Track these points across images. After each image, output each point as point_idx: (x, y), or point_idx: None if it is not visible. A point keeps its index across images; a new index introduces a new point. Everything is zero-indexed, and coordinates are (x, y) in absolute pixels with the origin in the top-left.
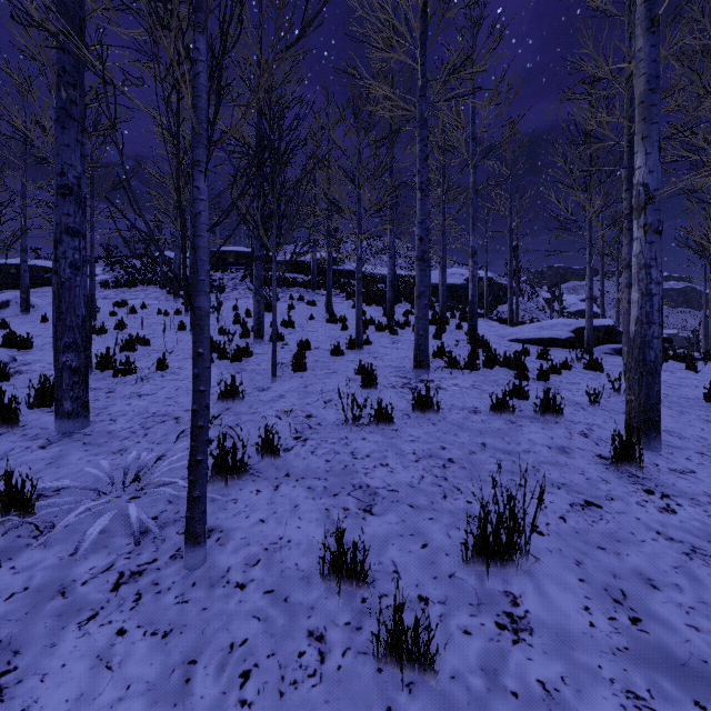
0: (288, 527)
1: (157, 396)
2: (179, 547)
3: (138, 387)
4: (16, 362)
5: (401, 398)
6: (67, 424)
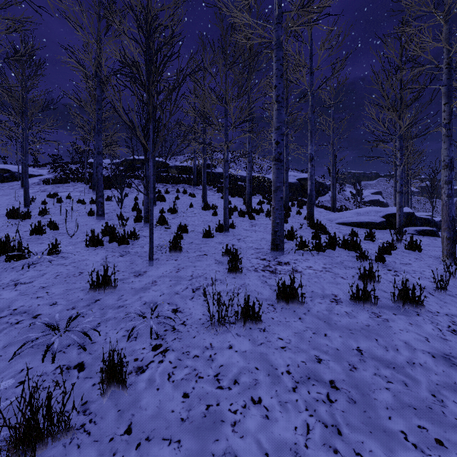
0: None
1: (32, 285)
2: None
3: (21, 273)
4: None
5: (264, 283)
6: None
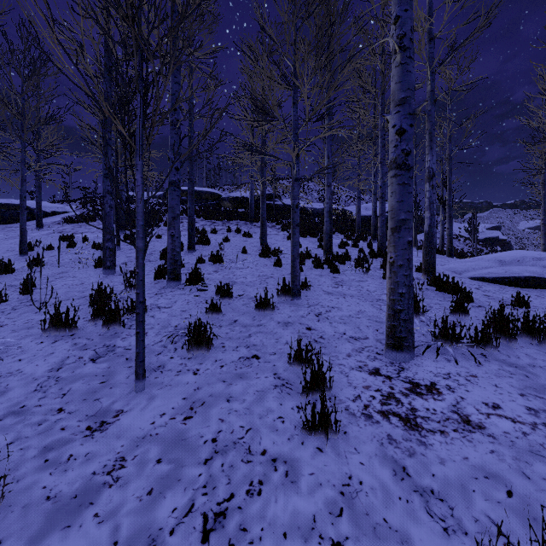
0: None
1: None
2: None
3: None
4: None
5: (402, 479)
6: None
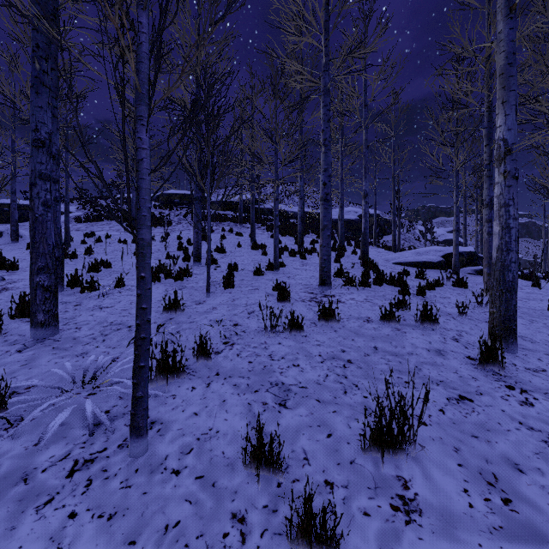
0: (217, 419)
1: (114, 308)
2: (126, 437)
3: (100, 301)
4: (4, 281)
5: (309, 309)
6: (40, 332)
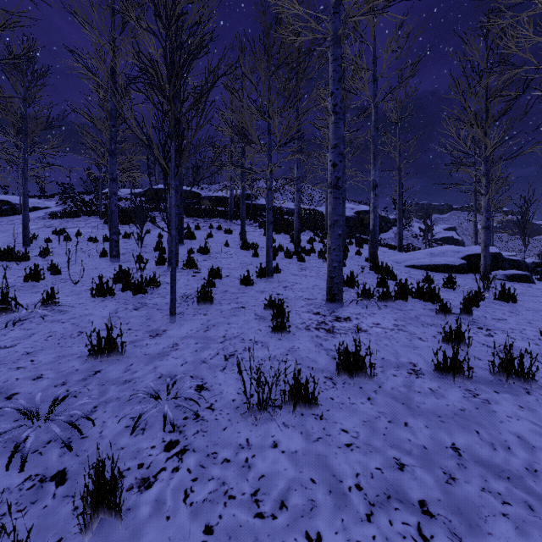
0: None
1: (14, 350)
2: None
3: (3, 333)
4: None
5: (319, 346)
6: None
